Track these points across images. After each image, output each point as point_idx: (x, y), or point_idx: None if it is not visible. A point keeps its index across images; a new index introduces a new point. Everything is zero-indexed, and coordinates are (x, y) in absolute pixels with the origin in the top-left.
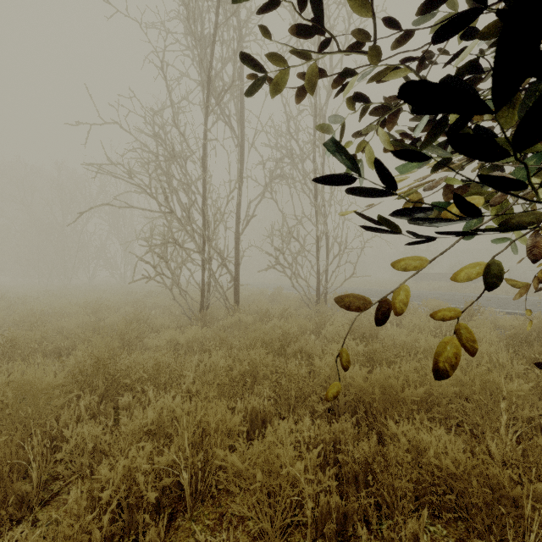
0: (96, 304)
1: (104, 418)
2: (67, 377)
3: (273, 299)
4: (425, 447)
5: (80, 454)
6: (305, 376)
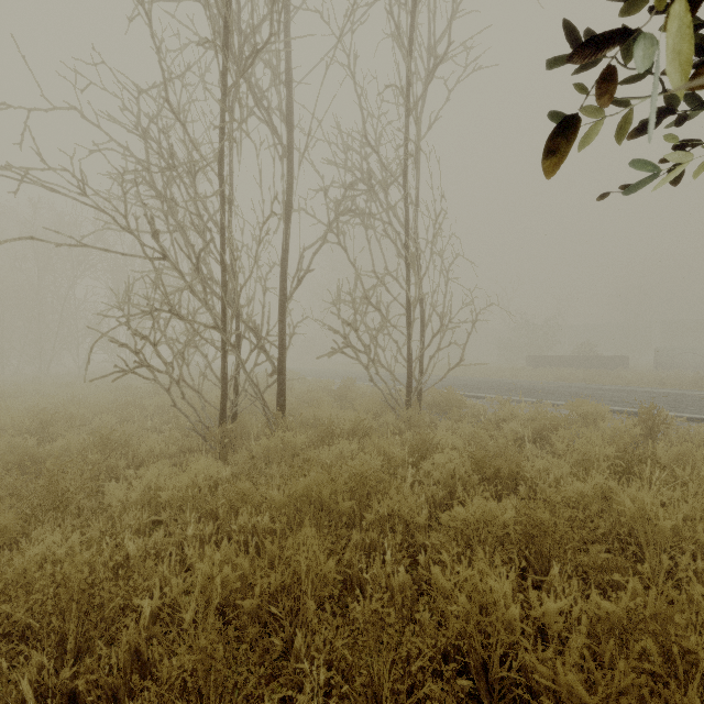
0: (45, 413)
1: None
2: None
3: (341, 397)
4: None
5: None
6: (404, 586)
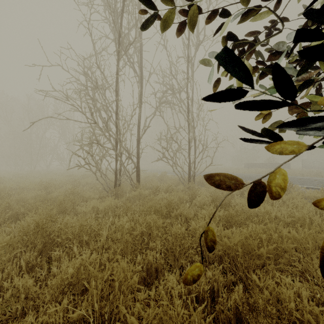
0: (46, 183)
1: (39, 269)
2: (13, 238)
3: (161, 179)
4: (285, 299)
5: (16, 301)
6: (184, 233)
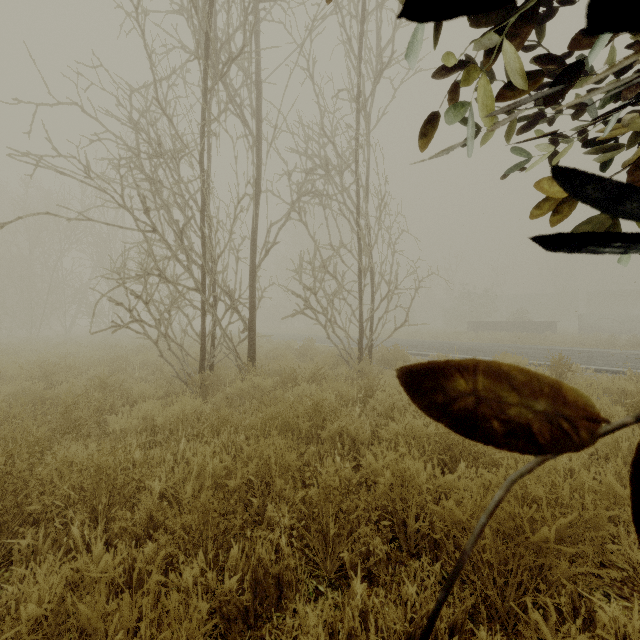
0: (49, 364)
1: None
2: None
3: (303, 354)
4: None
5: None
6: (349, 479)
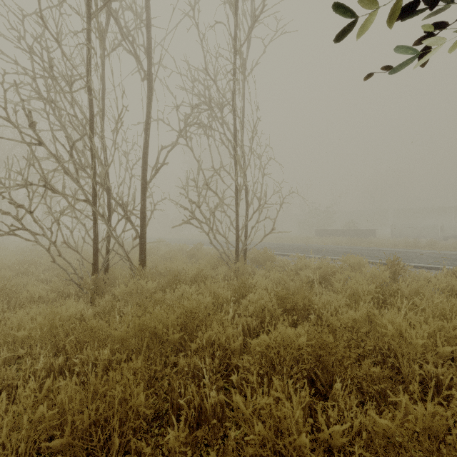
0: None
1: None
2: None
3: (192, 256)
4: None
5: None
6: (216, 406)
